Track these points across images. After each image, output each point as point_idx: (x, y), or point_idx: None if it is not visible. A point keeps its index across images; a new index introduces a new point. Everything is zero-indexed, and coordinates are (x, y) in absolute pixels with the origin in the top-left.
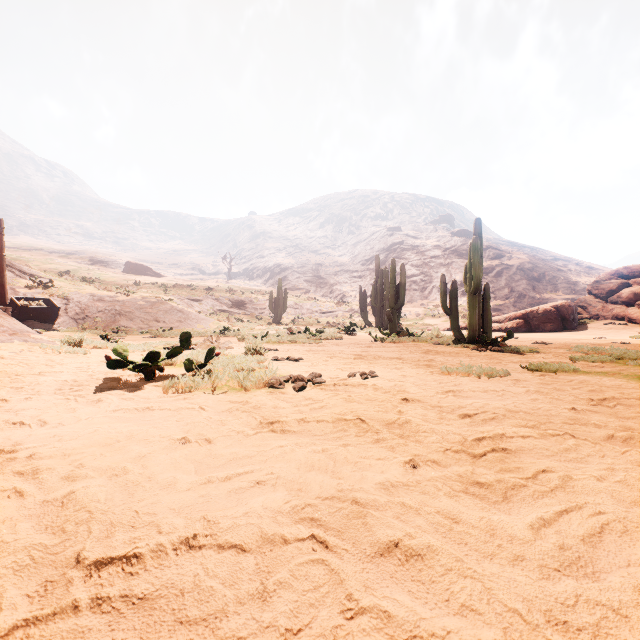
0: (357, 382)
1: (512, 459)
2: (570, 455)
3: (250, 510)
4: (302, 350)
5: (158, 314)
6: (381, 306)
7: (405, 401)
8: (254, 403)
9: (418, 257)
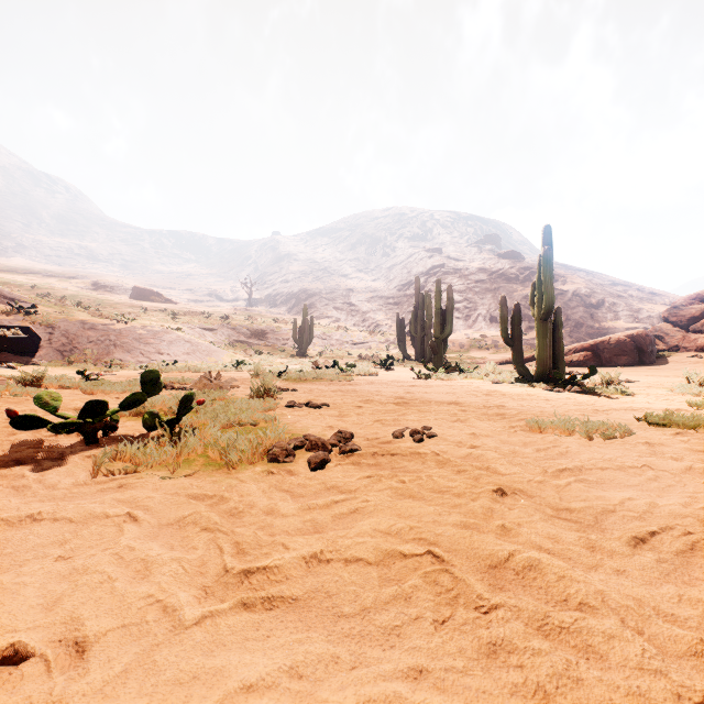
0: (408, 447)
1: None
2: None
3: None
4: (328, 391)
5: (161, 345)
6: (422, 336)
7: (500, 494)
8: (232, 502)
9: (461, 281)
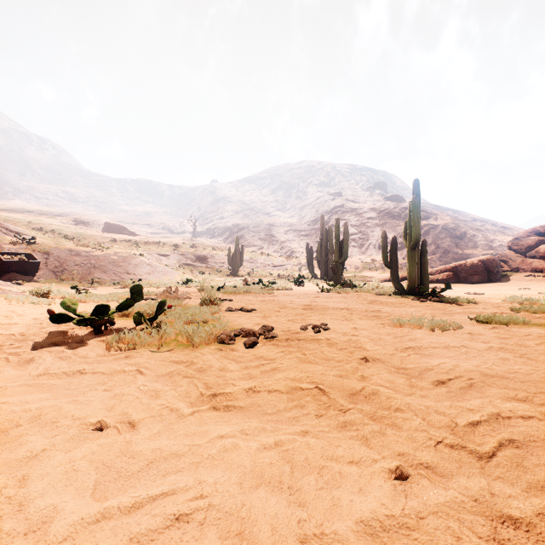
0: (310, 336)
1: (530, 460)
2: None
3: None
4: (255, 300)
5: (129, 267)
6: (326, 260)
7: (364, 361)
8: (199, 364)
9: (356, 218)
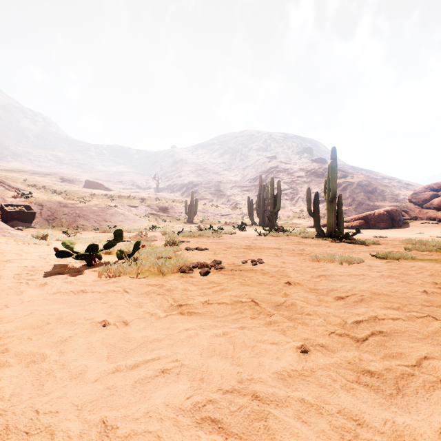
0: (249, 267)
1: (390, 342)
2: (440, 338)
3: (151, 408)
4: (207, 242)
5: (106, 216)
6: (263, 210)
7: (288, 284)
8: (168, 286)
9: (288, 177)
